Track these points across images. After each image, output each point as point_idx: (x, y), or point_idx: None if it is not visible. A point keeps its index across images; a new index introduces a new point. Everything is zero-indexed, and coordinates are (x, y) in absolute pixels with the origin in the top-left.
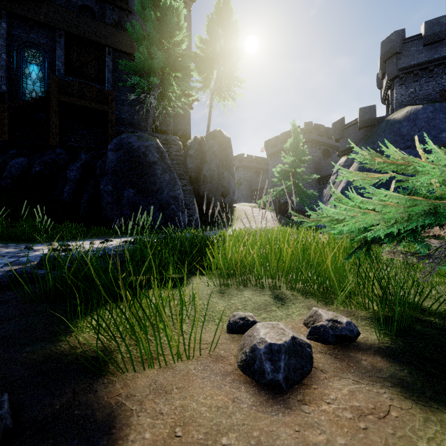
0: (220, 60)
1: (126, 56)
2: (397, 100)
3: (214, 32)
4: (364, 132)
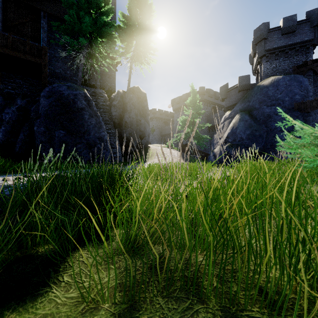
0: (138, 33)
1: (60, 21)
2: (264, 72)
3: (133, 9)
4: (242, 93)
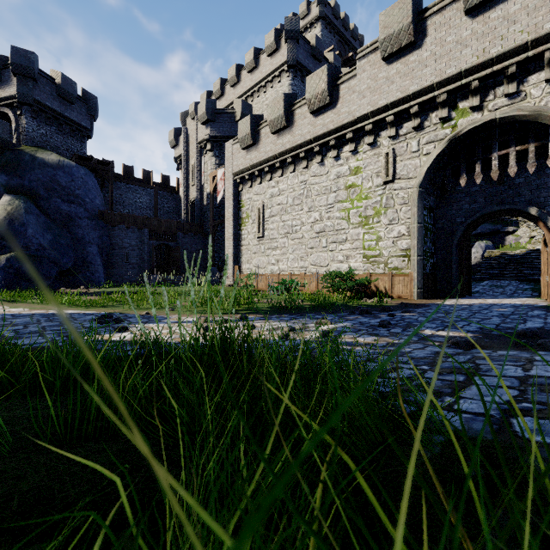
0: None
1: None
2: (29, 132)
3: None
4: None
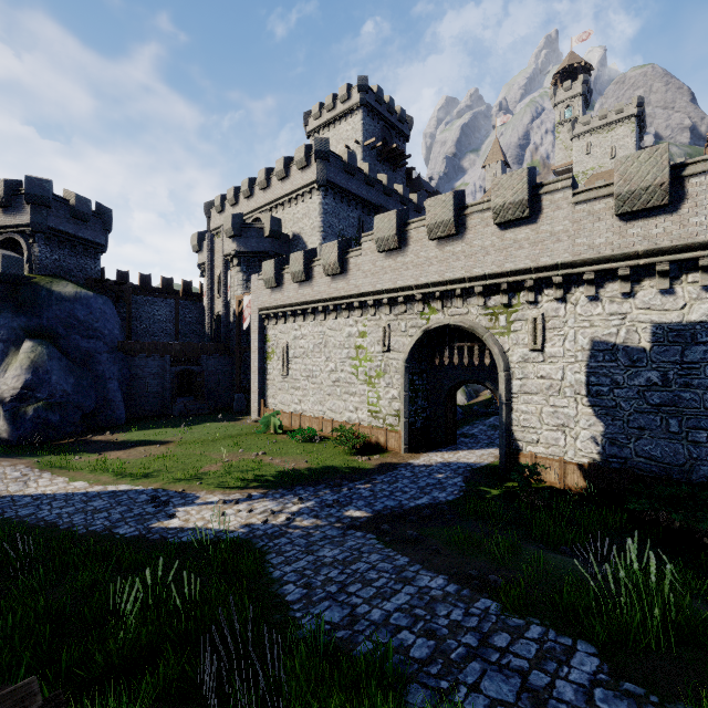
0: None
1: None
2: (43, 261)
3: None
4: (5, 289)
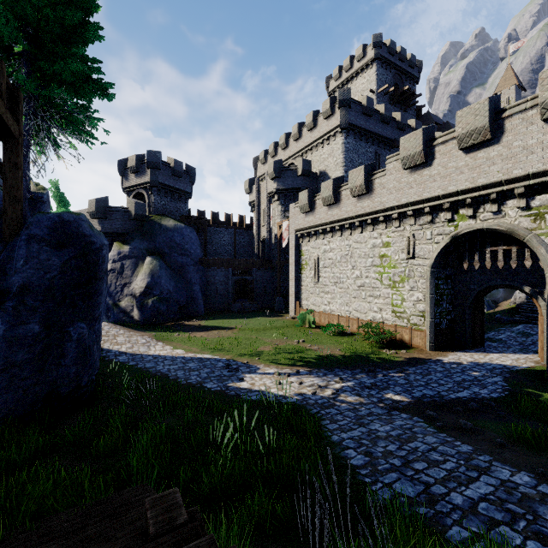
0: None
1: None
2: (156, 205)
3: None
4: (136, 224)
